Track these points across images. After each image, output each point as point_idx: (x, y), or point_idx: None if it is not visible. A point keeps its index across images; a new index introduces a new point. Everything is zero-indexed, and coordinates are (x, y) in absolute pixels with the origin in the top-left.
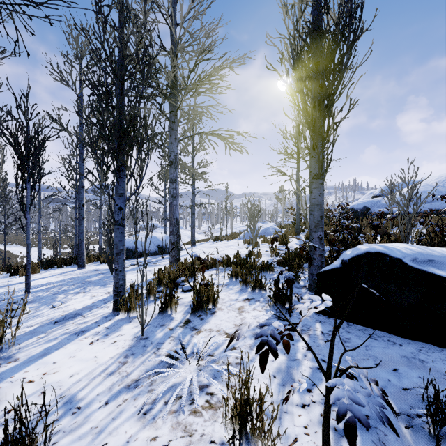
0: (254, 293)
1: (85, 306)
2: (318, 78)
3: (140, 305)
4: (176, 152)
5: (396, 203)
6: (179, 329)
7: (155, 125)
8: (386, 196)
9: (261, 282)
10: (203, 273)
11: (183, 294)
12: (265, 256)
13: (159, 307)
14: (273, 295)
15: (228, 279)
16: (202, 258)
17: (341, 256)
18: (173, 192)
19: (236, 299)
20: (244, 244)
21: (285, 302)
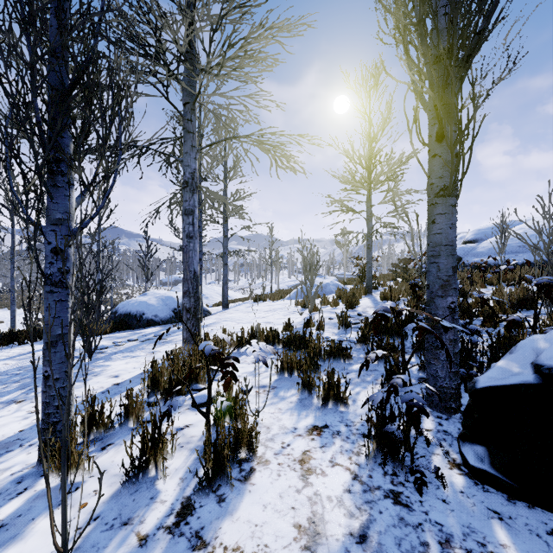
0: (325, 411)
1: (0, 440)
2: (446, 6)
3: (91, 456)
4: (194, 167)
5: (535, 248)
6: (162, 540)
7: (135, 88)
8: (517, 237)
9: (339, 389)
10: (226, 389)
11: (193, 413)
12: (329, 326)
13: (127, 469)
14: (374, 434)
15: (277, 374)
16: (236, 330)
17: (518, 350)
18: (189, 230)
19: (293, 428)
20: (297, 308)
21: (403, 454)
